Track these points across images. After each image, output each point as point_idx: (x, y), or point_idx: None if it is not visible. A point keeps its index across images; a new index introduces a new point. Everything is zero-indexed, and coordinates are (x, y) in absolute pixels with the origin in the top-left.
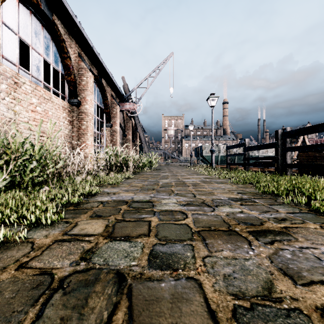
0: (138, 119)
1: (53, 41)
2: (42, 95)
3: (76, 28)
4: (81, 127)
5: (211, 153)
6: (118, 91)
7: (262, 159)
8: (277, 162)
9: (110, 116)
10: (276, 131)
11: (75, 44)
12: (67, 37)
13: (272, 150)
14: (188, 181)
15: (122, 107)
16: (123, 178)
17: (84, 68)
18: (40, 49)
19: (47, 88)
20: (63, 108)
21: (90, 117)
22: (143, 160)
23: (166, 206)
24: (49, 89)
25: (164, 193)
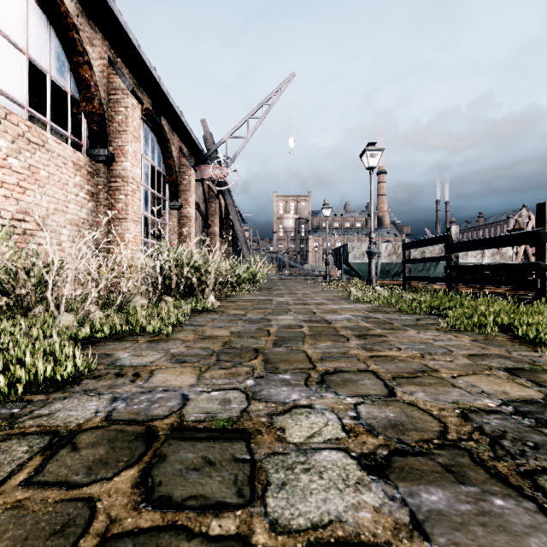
0: (231, 196)
1: (54, 28)
2: (22, 135)
3: (101, 3)
4: (114, 206)
5: (369, 258)
6: (192, 144)
7: (498, 270)
8: (542, 276)
9: (178, 188)
10: (540, 204)
11: (103, 40)
12: (82, 21)
13: (475, 253)
14: (338, 322)
15: (201, 173)
16: (191, 312)
17: (121, 89)
18: (21, 38)
19: (60, 136)
20: (75, 166)
21: (134, 186)
22: (239, 270)
23: (312, 484)
24: (63, 138)
25: (289, 370)
